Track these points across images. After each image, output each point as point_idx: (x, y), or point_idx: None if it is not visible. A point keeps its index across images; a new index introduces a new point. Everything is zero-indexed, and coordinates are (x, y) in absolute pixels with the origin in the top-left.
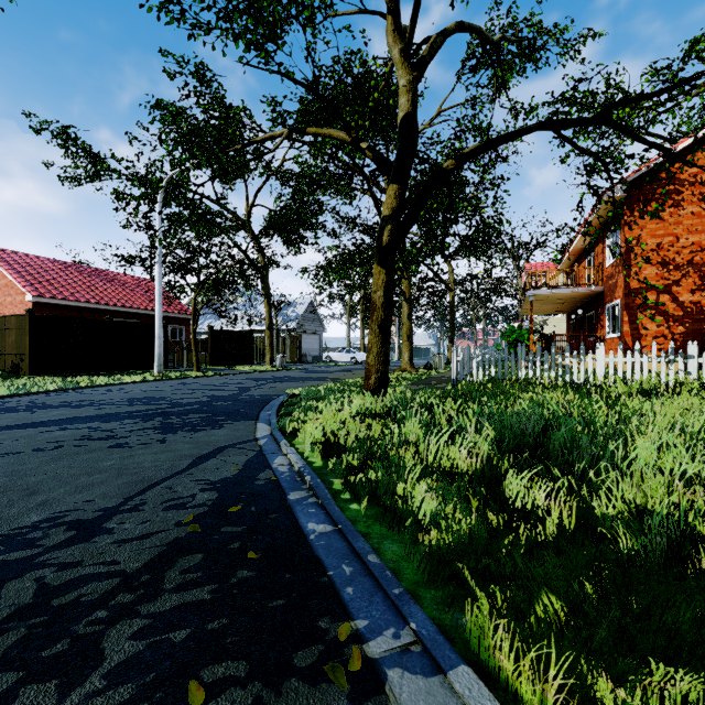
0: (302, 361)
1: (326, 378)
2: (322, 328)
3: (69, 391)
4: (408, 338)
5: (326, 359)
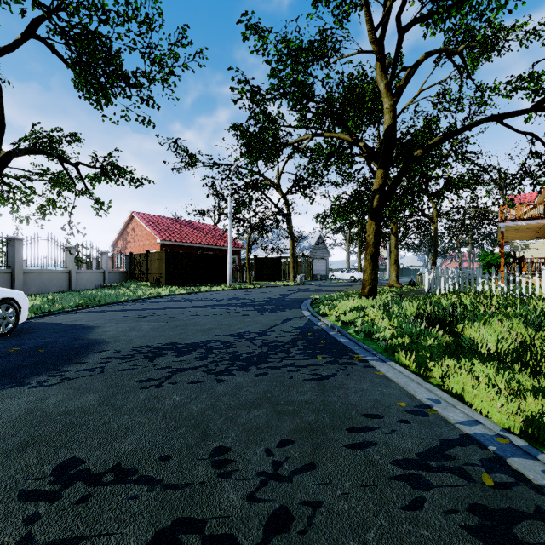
0: (314, 279)
1: (334, 290)
2: (328, 255)
3: (192, 294)
4: (394, 262)
5: (331, 277)
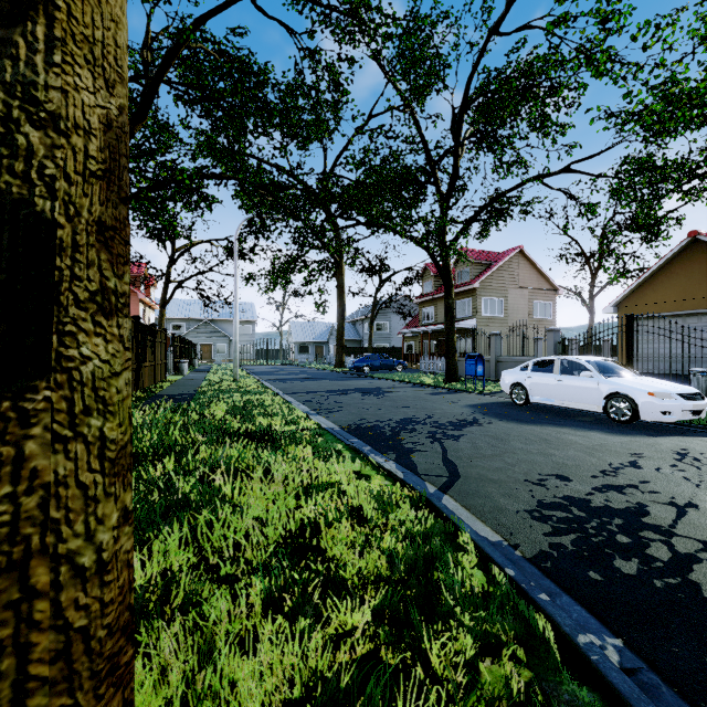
0: None
1: None
2: None
3: None
4: None
5: None
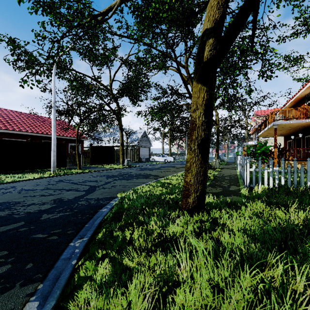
0: (140, 161)
1: (150, 175)
2: (150, 144)
3: None
4: None
5: (152, 160)
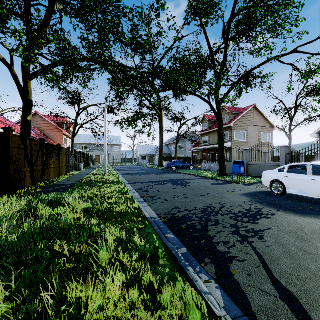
0: None
1: None
2: None
3: None
4: None
5: None
